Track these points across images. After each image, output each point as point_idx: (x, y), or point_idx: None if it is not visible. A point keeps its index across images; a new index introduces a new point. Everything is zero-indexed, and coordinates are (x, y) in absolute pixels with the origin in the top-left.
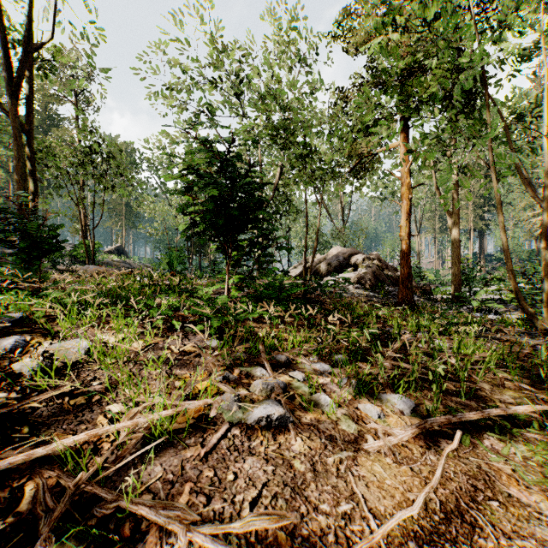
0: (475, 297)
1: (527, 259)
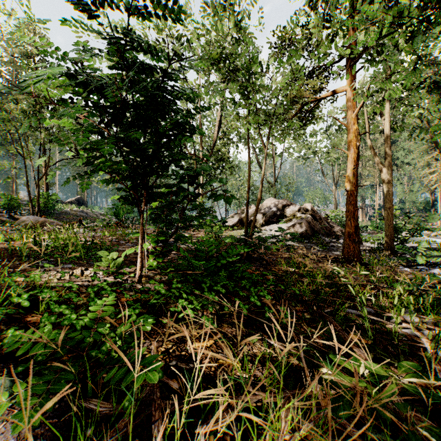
0: (418, 250)
1: (422, 209)
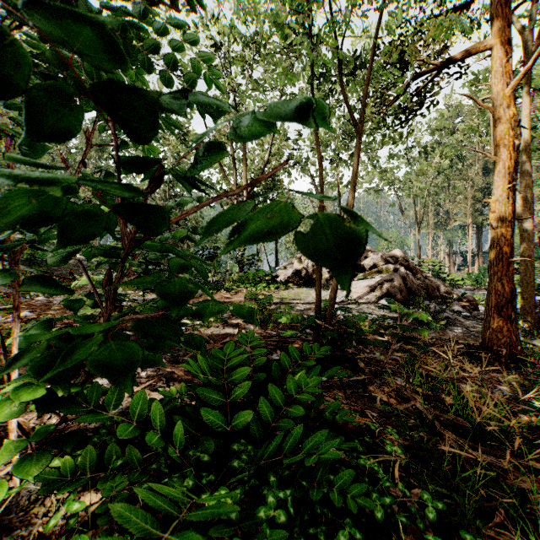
0: None
1: None
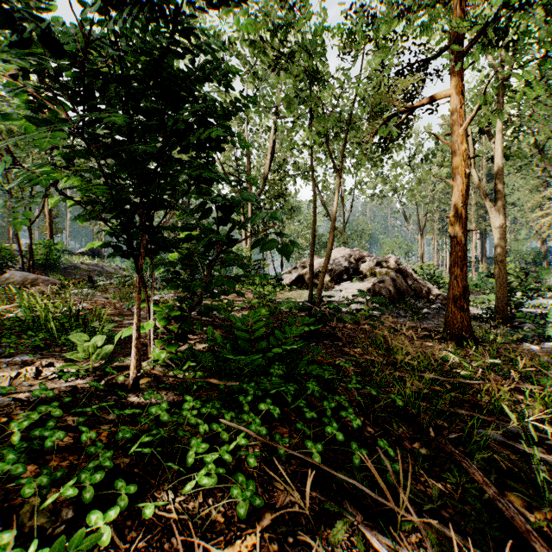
0: (546, 319)
1: (531, 261)
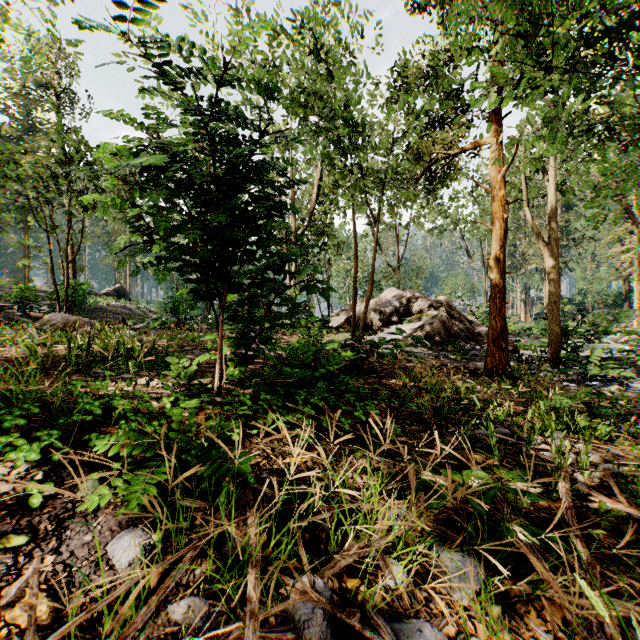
0: (590, 359)
1: (611, 303)
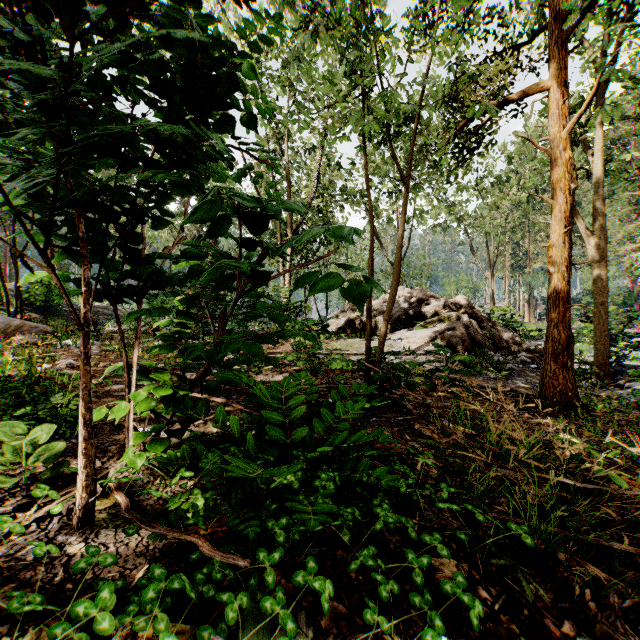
0: None
1: (620, 303)
